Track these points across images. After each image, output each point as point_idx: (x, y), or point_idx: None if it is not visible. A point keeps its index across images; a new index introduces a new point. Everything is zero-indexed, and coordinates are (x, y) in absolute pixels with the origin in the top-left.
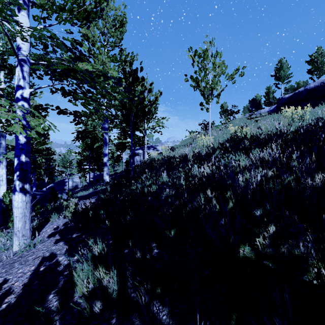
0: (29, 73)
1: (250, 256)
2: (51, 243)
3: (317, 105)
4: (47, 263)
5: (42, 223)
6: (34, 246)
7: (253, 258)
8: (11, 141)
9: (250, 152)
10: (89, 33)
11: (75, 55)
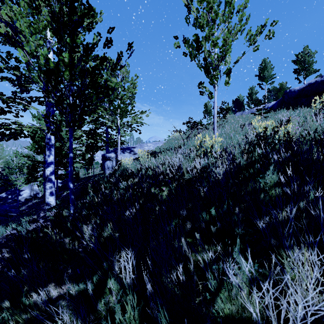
0: None
1: None
2: None
3: None
4: None
5: None
6: None
7: None
8: None
9: None
10: None
11: None
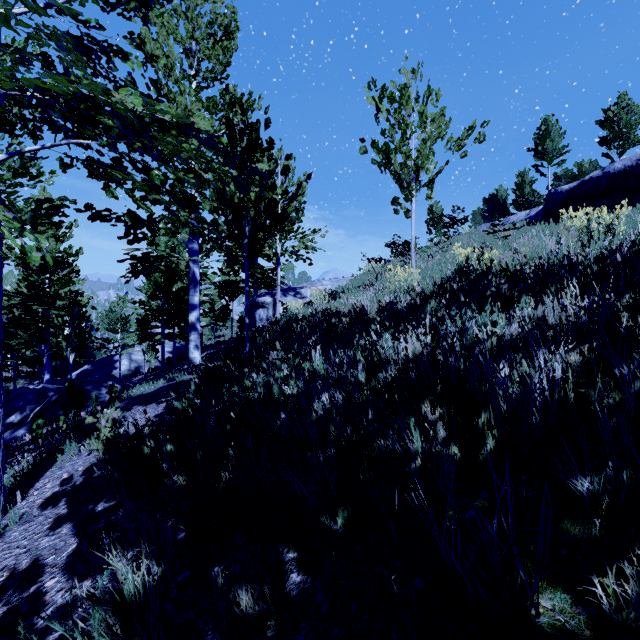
0: None
1: (575, 629)
2: (43, 526)
3: (630, 205)
4: (15, 594)
5: (42, 463)
6: (4, 531)
7: (588, 637)
8: (5, 278)
9: (514, 304)
10: (156, 48)
11: (115, 84)
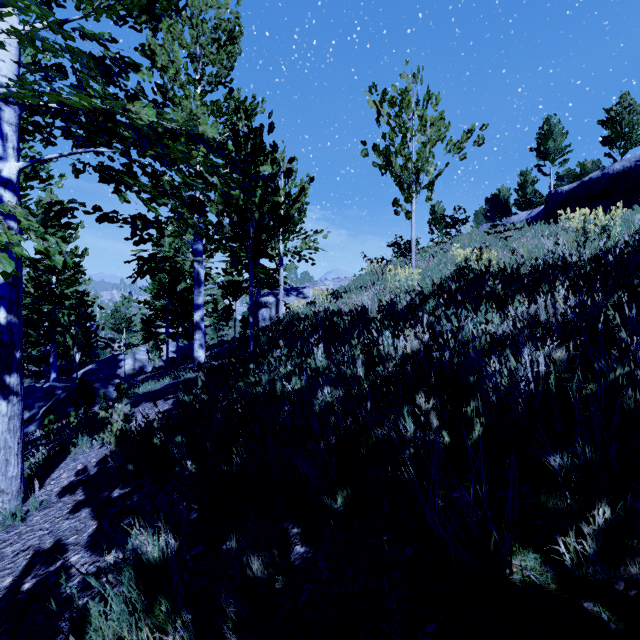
0: (16, 128)
1: (542, 583)
2: (63, 511)
3: (629, 206)
4: (42, 568)
5: (56, 456)
6: (26, 516)
7: (553, 589)
8: None
9: (507, 303)
10: (162, 54)
11: (126, 93)
